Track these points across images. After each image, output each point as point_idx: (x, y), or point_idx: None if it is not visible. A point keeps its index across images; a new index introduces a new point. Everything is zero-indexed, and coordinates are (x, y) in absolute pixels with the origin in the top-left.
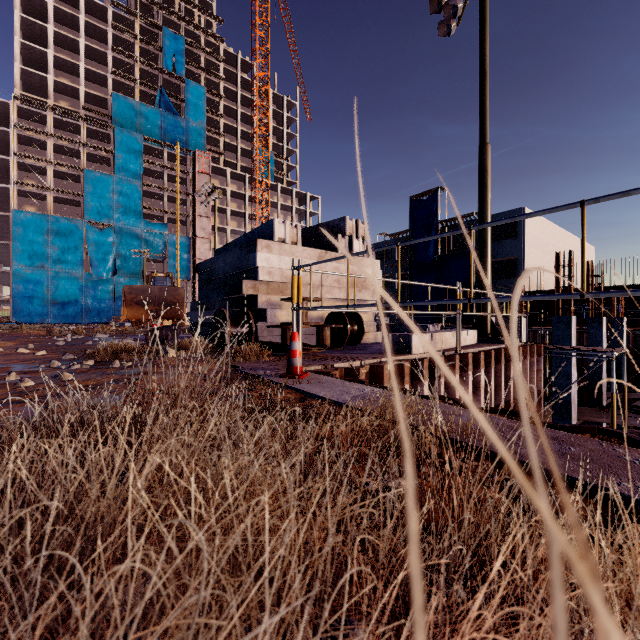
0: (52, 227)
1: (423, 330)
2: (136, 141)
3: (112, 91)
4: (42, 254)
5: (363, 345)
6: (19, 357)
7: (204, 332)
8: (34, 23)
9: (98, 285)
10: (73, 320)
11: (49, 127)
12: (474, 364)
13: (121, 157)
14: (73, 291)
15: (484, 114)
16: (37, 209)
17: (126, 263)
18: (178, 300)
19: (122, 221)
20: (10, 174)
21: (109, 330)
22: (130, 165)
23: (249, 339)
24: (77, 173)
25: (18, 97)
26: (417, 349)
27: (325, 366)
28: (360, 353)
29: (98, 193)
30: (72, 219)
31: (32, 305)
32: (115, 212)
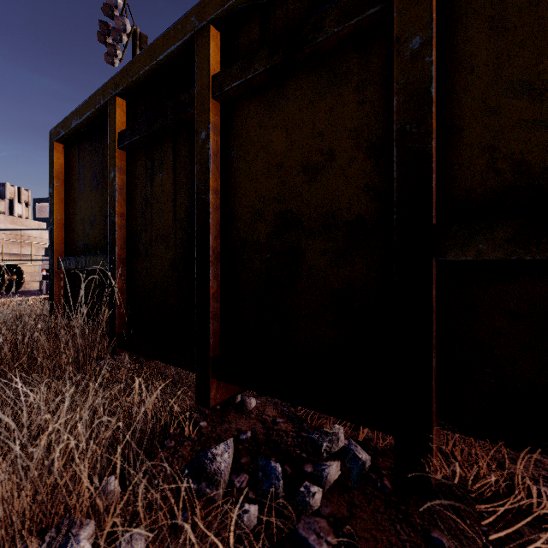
0: None
1: None
2: None
3: None
4: None
5: (24, 291)
6: None
7: None
8: None
9: None
10: None
11: None
12: None
13: None
14: None
15: None
16: None
17: None
18: None
19: None
20: None
21: None
22: None
23: None
24: None
25: None
26: None
27: None
28: (15, 295)
29: None
30: None
31: None
32: None
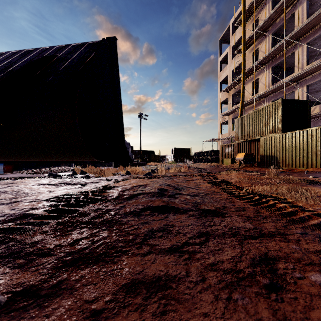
0: None
1: None
2: None
3: None
4: None
5: None
6: None
7: None
8: None
9: None
10: None
11: None
12: None
13: None
14: None
15: None
16: None
17: None
18: None
19: None
20: None
21: None
22: None
23: None
24: None
25: None
26: None
27: None
28: None
29: None
30: None
31: None
32: None
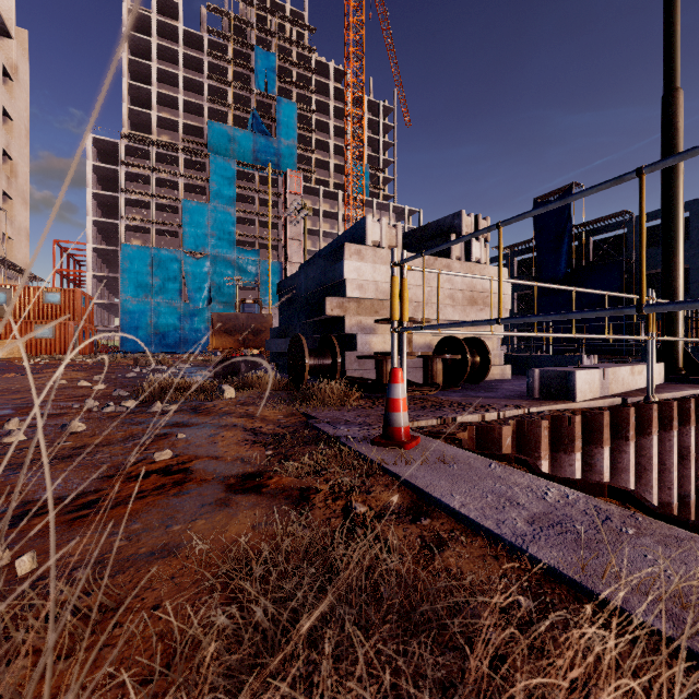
0: (154, 259)
1: (572, 363)
2: (229, 167)
3: (207, 119)
4: (146, 285)
5: (488, 383)
6: (73, 392)
7: (285, 363)
8: (139, 63)
9: (195, 314)
10: (172, 349)
11: (152, 162)
12: (678, 418)
13: (215, 185)
14: (172, 321)
15: (672, 47)
16: (142, 242)
17: (220, 292)
18: (266, 328)
19: (216, 249)
20: (119, 210)
21: (195, 360)
22: (224, 192)
23: (333, 374)
24: (176, 204)
25: (126, 136)
26: (583, 393)
27: (443, 420)
28: (490, 397)
29: (195, 223)
30: (172, 250)
31: (137, 335)
32: (210, 241)
